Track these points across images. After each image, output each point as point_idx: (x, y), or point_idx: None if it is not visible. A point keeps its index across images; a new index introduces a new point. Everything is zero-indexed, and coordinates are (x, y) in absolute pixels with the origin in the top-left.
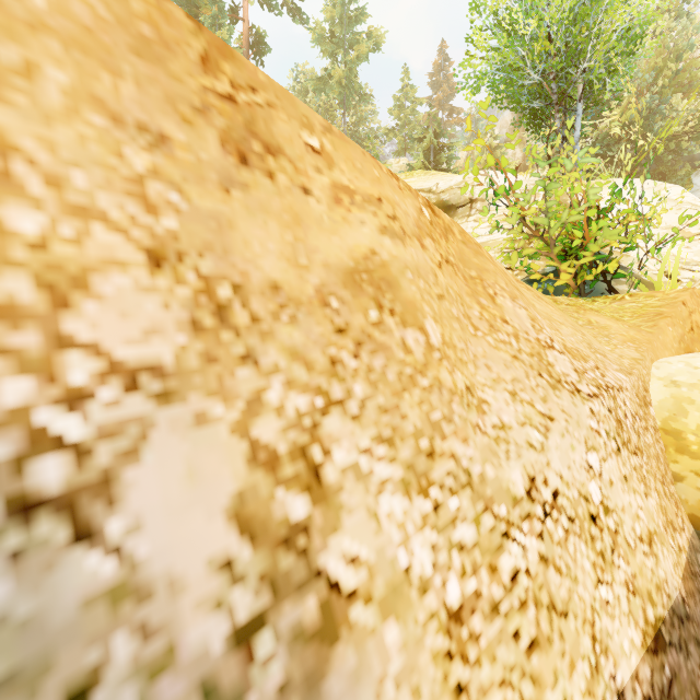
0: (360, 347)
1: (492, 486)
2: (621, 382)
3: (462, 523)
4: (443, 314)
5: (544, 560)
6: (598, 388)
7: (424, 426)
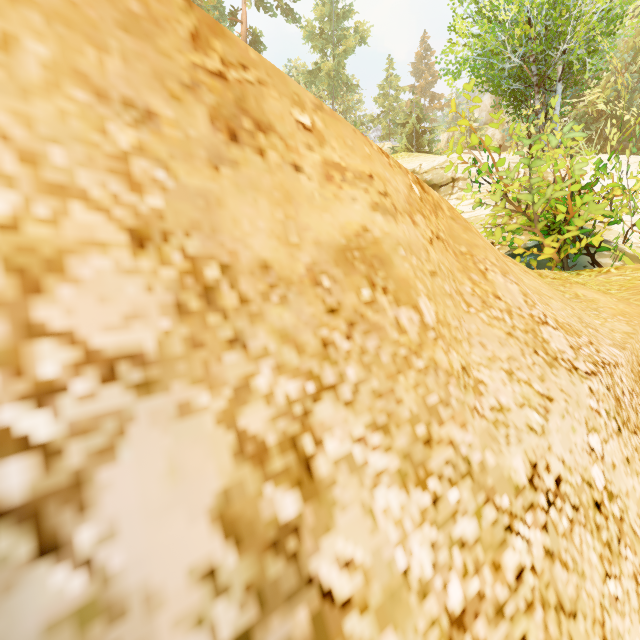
0: (352, 327)
1: (493, 474)
2: (616, 357)
3: (462, 517)
4: (436, 291)
5: (549, 555)
6: (595, 365)
7: (421, 410)
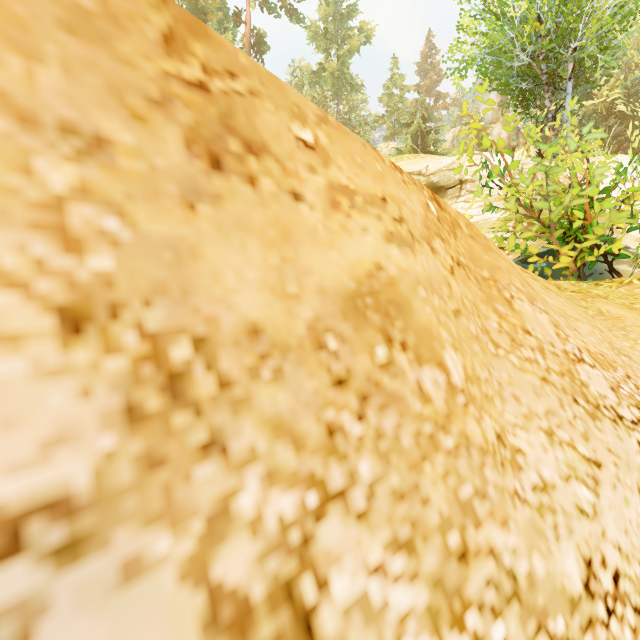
0: (365, 402)
1: (544, 589)
2: None
3: None
4: (462, 336)
5: None
6: (639, 409)
7: (452, 510)
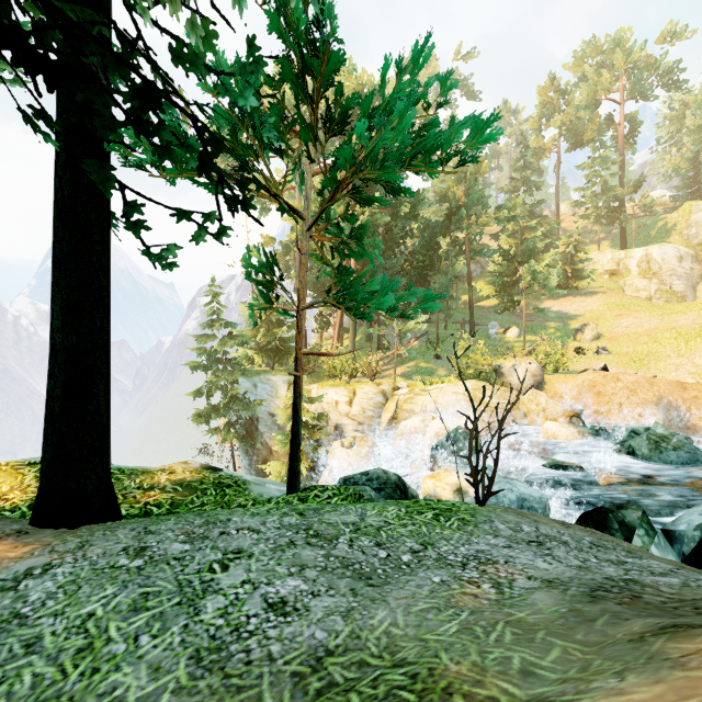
0: (694, 402)
1: None
2: None
3: (701, 413)
4: None
5: None
6: None
7: (699, 407)
